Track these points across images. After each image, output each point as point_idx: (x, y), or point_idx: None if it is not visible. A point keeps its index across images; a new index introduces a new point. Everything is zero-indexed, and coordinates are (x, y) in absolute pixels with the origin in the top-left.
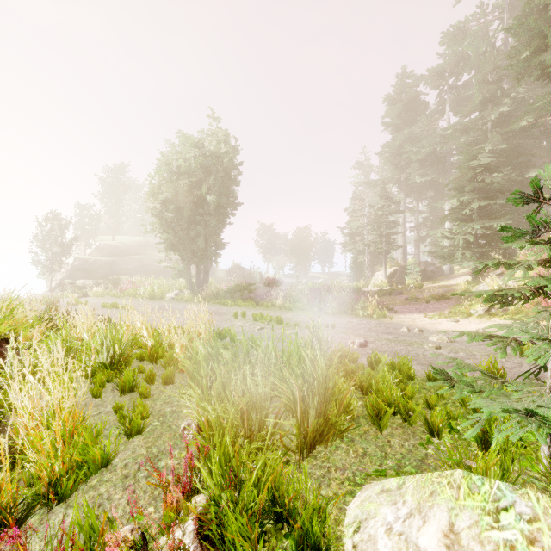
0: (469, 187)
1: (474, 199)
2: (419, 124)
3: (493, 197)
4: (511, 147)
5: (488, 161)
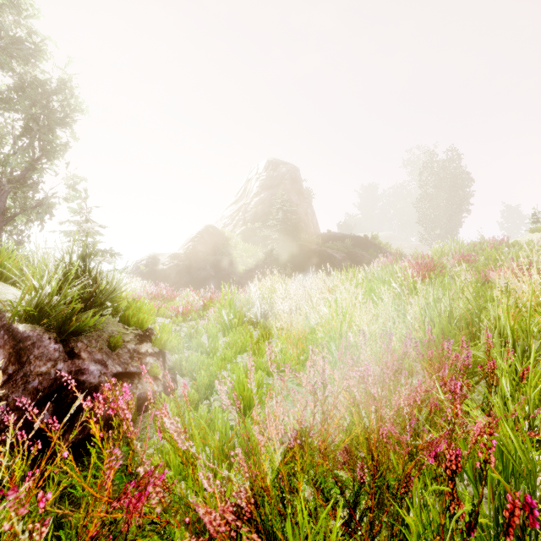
0: None
1: None
2: None
3: None
4: None
5: None
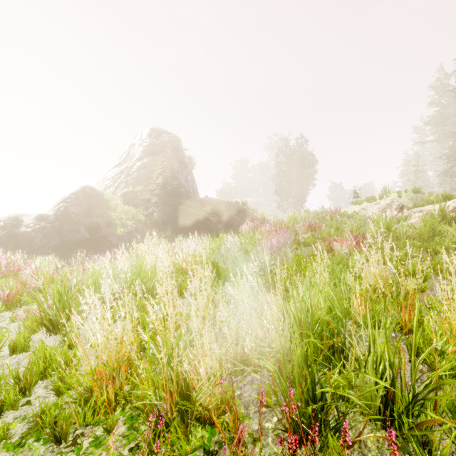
0: (452, 158)
1: None
2: (448, 108)
3: None
4: None
5: None
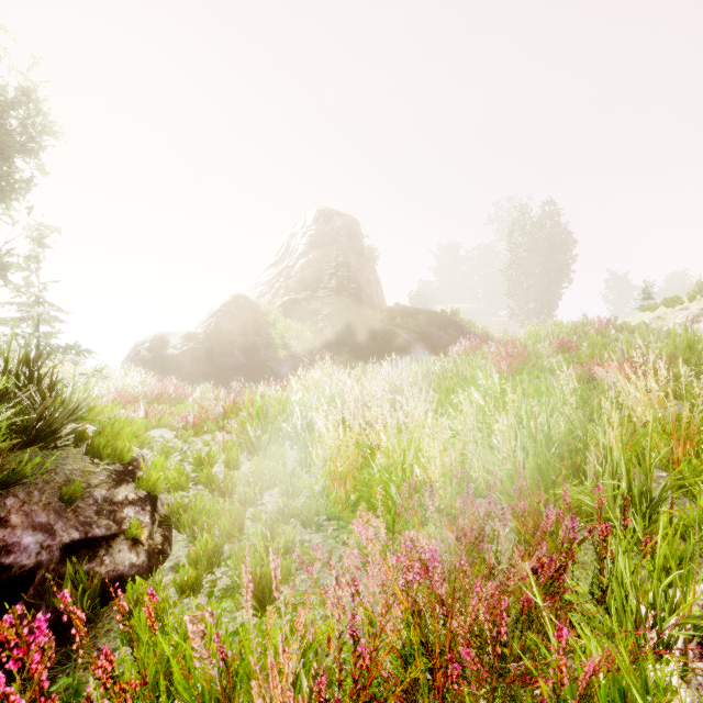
0: None
1: None
2: None
3: None
4: None
5: None
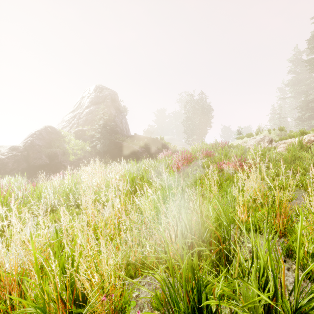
0: (304, 108)
1: (307, 112)
2: (301, 74)
3: None
4: None
5: (312, 98)
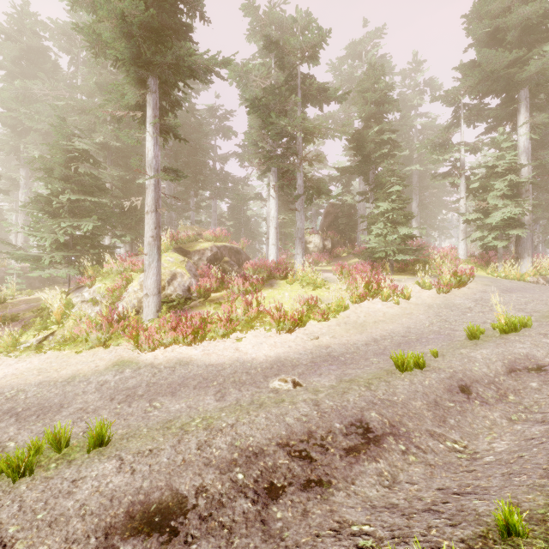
0: (57, 172)
1: (67, 189)
2: (39, 83)
3: (92, 193)
4: (130, 149)
5: (82, 147)
